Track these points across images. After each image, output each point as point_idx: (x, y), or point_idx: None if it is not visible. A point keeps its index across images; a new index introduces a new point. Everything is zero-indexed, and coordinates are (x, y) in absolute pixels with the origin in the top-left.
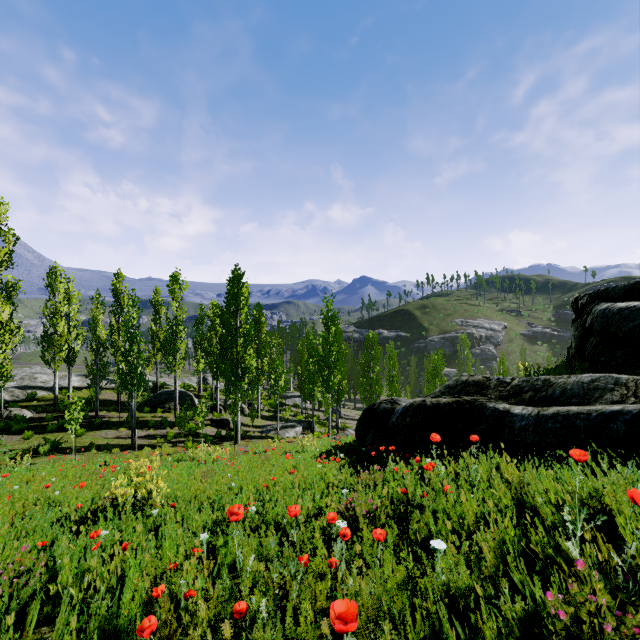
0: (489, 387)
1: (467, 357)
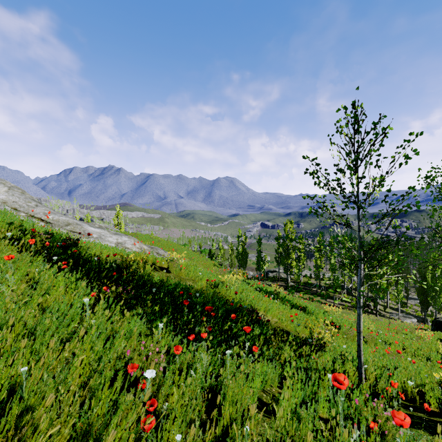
0: None
1: None
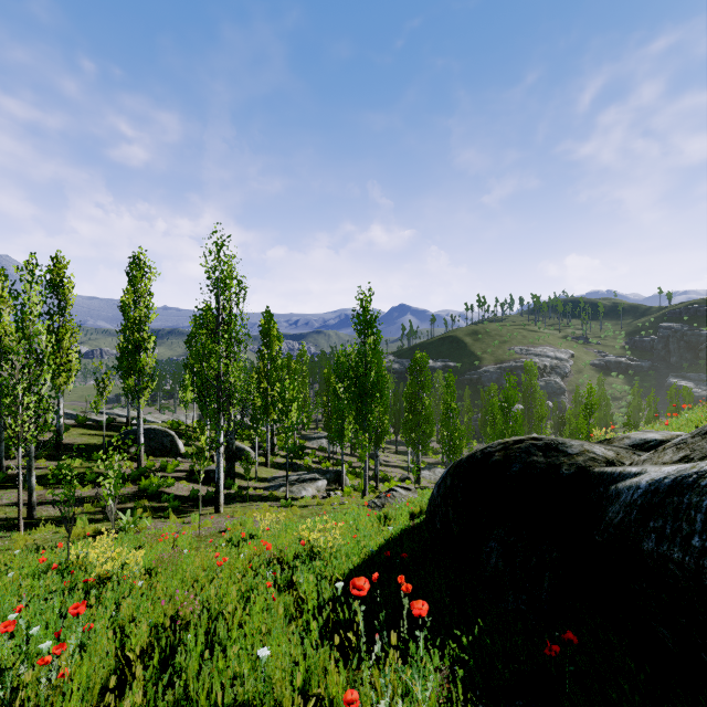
0: None
1: (534, 389)
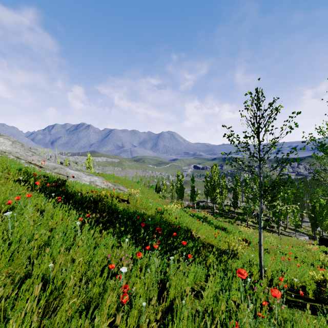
0: None
1: None
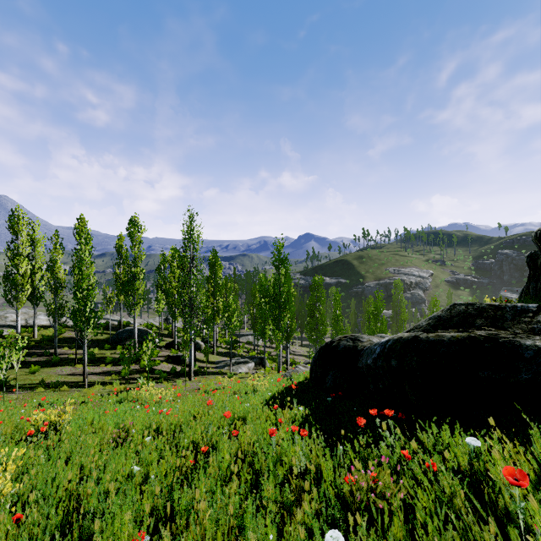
0: (505, 318)
1: (401, 300)
